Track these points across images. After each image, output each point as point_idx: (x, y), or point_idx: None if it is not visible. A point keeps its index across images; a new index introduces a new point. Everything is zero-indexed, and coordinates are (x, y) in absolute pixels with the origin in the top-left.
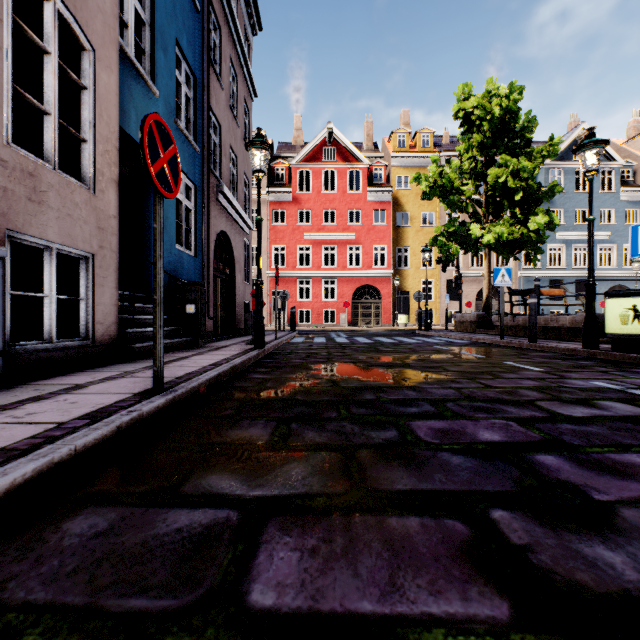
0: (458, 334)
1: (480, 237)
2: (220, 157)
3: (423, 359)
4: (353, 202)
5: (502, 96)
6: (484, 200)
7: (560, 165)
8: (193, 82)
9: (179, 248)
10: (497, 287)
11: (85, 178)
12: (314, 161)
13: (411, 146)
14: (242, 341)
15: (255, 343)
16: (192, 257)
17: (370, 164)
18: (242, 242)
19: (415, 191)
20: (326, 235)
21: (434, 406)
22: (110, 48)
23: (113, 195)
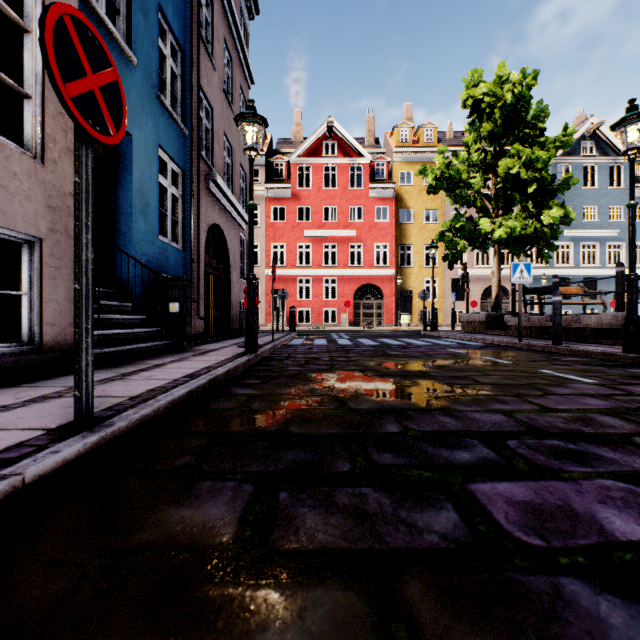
0: (468, 335)
1: (488, 233)
2: (212, 144)
3: (442, 366)
4: (354, 198)
5: (514, 82)
6: (493, 194)
7: (568, 160)
8: (181, 57)
9: (163, 240)
10: (503, 286)
11: (29, 143)
12: (314, 156)
13: (414, 141)
14: (235, 343)
15: (246, 347)
16: (179, 250)
17: (372, 159)
18: (238, 237)
19: (418, 187)
20: (326, 232)
21: (491, 447)
22: None
23: (70, 168)
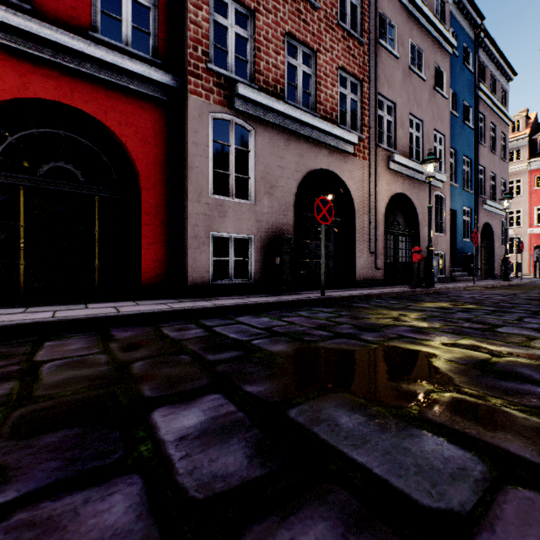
0: None
1: None
2: (483, 184)
3: None
4: None
5: None
6: None
7: None
8: (469, 162)
9: (464, 240)
10: None
11: (443, 232)
12: None
13: None
14: (497, 280)
15: (503, 279)
16: (469, 242)
17: None
18: (499, 222)
19: None
20: None
21: None
22: (448, 192)
23: (448, 234)
